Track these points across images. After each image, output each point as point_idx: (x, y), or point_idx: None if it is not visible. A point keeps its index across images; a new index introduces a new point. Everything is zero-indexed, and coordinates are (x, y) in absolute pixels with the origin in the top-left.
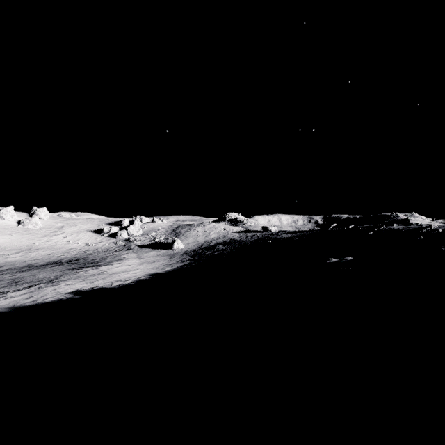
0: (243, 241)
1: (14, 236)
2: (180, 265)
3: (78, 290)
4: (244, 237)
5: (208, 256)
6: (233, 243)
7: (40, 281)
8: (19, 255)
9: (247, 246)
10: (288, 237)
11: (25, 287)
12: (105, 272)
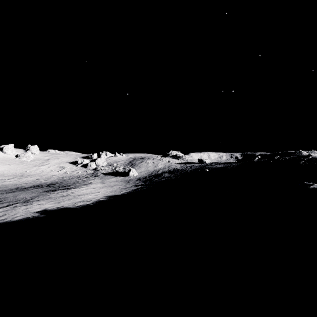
0: (184, 170)
1: (12, 165)
2: (133, 188)
3: (45, 210)
4: (184, 167)
5: (156, 181)
6: (176, 171)
7: (18, 201)
8: (13, 180)
9: (188, 174)
10: (221, 167)
11: (3, 206)
12: (72, 194)
